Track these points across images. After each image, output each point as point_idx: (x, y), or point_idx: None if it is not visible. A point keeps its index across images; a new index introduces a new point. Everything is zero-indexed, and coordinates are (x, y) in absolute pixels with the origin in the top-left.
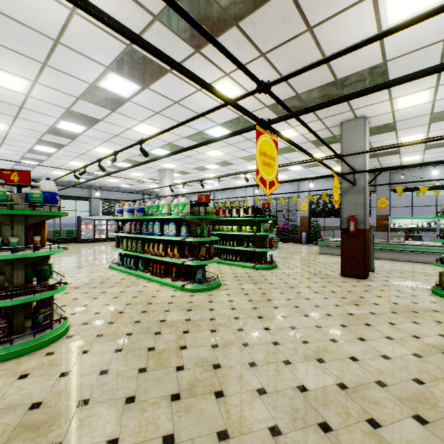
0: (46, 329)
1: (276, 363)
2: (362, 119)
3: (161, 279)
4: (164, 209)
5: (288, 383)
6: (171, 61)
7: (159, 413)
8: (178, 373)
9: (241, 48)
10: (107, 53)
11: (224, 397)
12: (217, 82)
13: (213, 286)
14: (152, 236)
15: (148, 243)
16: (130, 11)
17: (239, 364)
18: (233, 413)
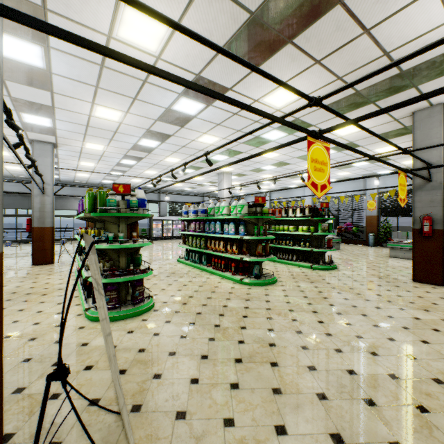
0: (140, 302)
1: (327, 350)
2: (440, 106)
3: (222, 272)
4: (224, 210)
5: (337, 366)
6: (237, 103)
7: (227, 369)
8: (240, 345)
9: (295, 60)
10: None
11: (278, 366)
12: (273, 92)
13: (269, 281)
14: (213, 234)
15: (210, 240)
16: (200, 50)
17: (292, 346)
18: (285, 378)
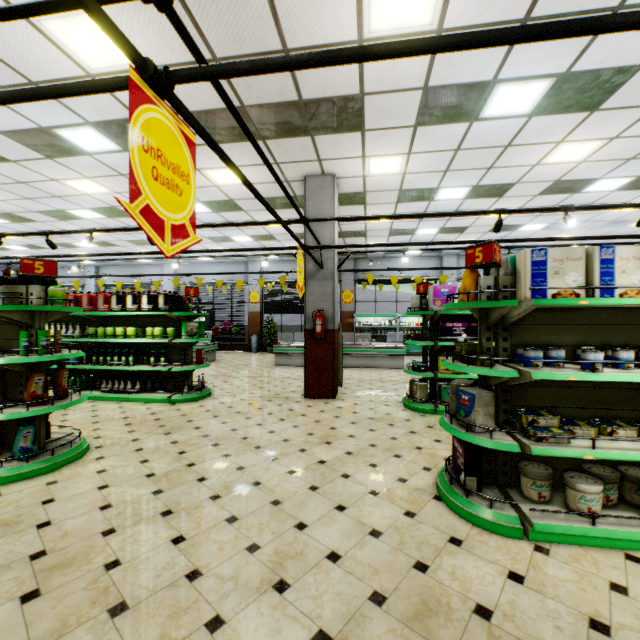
0: None
1: None
2: (331, 178)
3: None
4: None
5: None
6: None
7: None
8: None
9: None
10: None
11: None
12: (70, 13)
13: (64, 458)
14: None
15: None
16: None
17: None
18: None
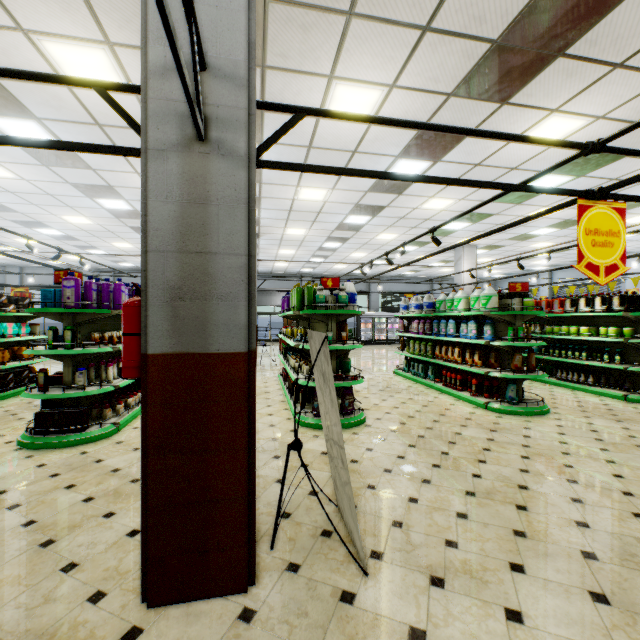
0: (350, 414)
1: (617, 511)
2: None
3: (457, 392)
4: (460, 304)
5: (629, 532)
6: (463, 182)
7: (453, 498)
8: (474, 479)
9: (573, 75)
10: (397, 144)
11: (527, 511)
12: (538, 125)
13: (533, 410)
14: (444, 337)
15: (440, 346)
16: (422, 102)
17: (556, 494)
18: (535, 525)
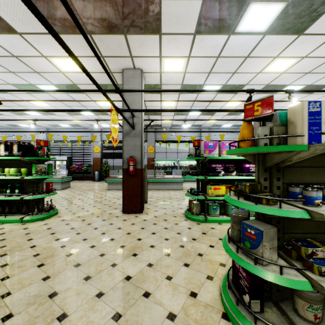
0: None
1: None
2: (139, 71)
3: None
4: None
5: None
6: None
7: None
8: None
9: None
10: None
11: None
12: None
13: None
14: None
15: None
16: None
17: None
18: None
